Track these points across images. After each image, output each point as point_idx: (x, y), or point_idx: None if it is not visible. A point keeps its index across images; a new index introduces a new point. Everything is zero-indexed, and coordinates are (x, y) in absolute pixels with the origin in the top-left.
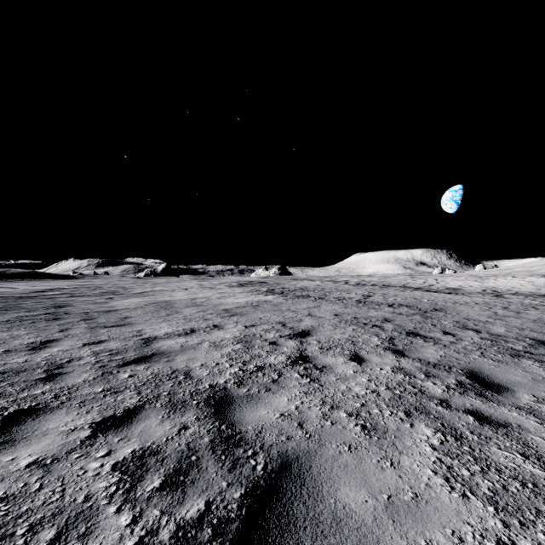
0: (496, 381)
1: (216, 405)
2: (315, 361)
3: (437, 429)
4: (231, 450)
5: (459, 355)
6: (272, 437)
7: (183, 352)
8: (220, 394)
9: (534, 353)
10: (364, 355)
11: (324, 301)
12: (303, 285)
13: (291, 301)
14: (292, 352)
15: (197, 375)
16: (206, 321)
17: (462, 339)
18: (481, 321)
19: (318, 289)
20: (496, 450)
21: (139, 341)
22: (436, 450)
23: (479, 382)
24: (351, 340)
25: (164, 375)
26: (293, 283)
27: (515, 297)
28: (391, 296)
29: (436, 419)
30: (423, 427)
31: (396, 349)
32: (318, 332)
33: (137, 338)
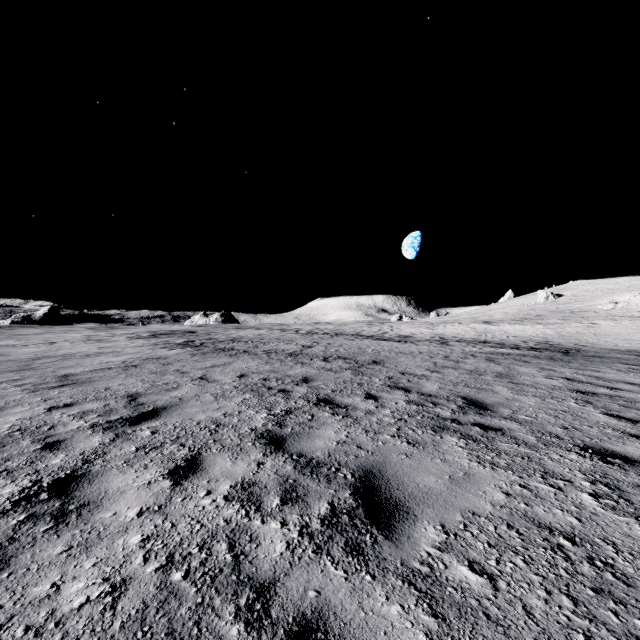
0: (397, 493)
1: None
2: (83, 489)
3: None
4: None
5: (366, 437)
6: None
7: None
8: None
9: (462, 422)
10: (209, 457)
11: (247, 355)
12: (240, 335)
13: (197, 357)
14: (63, 466)
15: None
16: None
17: (385, 405)
18: (417, 375)
19: (255, 339)
20: None
21: None
22: None
23: (366, 504)
24: (218, 422)
25: None
26: (229, 333)
27: (459, 344)
28: (335, 347)
29: None
30: None
31: (277, 435)
32: (178, 410)
33: None
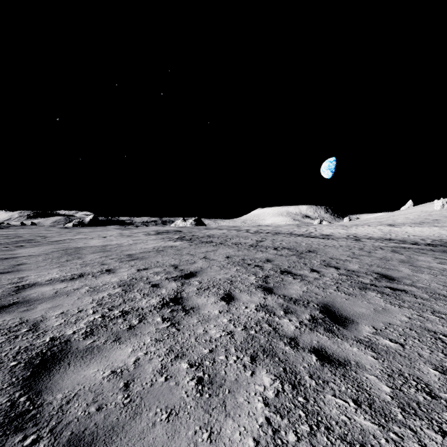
0: (345, 313)
1: (38, 366)
2: (186, 302)
3: (277, 376)
4: (3, 439)
5: (318, 290)
6: (79, 408)
7: (51, 300)
8: (55, 349)
9: (378, 286)
10: (236, 294)
11: (223, 245)
12: (211, 233)
13: (194, 246)
14: (169, 293)
15: (46, 326)
16: (102, 266)
17: (325, 275)
18: (342, 260)
19: (223, 236)
20: (330, 399)
21: (11, 288)
22: (268, 407)
23: (329, 316)
24: (230, 279)
25: (4, 328)
26: (203, 232)
27: (369, 241)
28: (278, 241)
29: (280, 362)
30: (264, 374)
31: (267, 287)
32: (204, 273)
33: (12, 285)
